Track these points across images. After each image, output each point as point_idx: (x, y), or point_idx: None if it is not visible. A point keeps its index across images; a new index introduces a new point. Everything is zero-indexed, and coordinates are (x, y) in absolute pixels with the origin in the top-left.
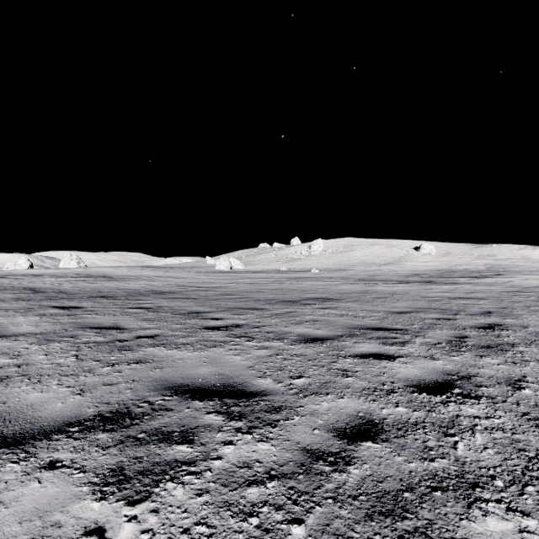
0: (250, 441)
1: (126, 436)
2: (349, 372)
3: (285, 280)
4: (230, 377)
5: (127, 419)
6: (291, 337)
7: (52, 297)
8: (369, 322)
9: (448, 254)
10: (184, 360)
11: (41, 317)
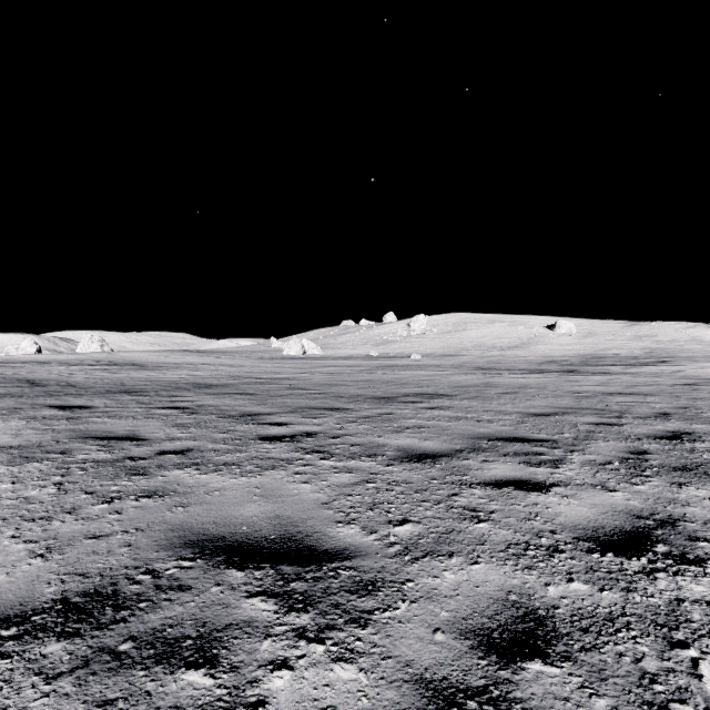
0: (321, 660)
1: (98, 649)
2: (482, 513)
3: (376, 368)
4: (293, 523)
5: (108, 610)
6: (388, 452)
7: (54, 393)
8: (498, 428)
9: (593, 335)
10: (224, 491)
11: (28, 422)
